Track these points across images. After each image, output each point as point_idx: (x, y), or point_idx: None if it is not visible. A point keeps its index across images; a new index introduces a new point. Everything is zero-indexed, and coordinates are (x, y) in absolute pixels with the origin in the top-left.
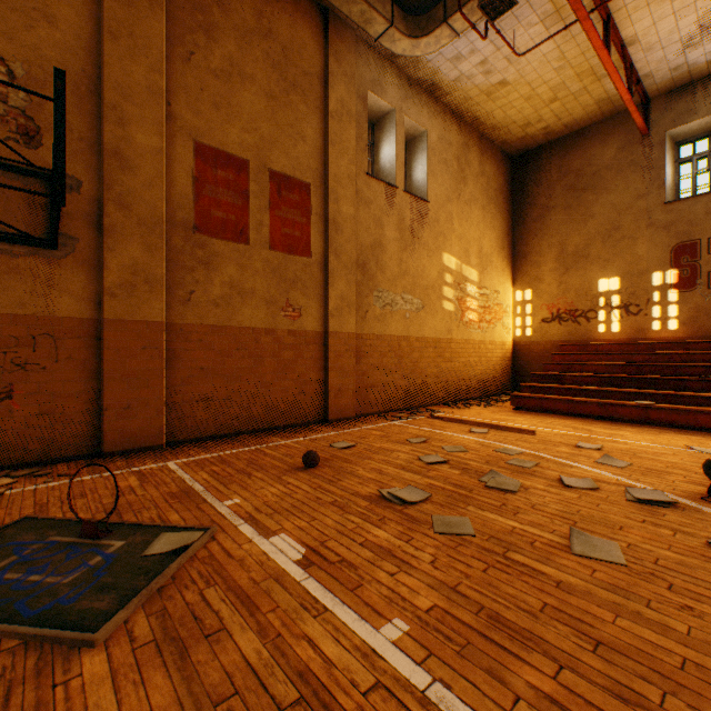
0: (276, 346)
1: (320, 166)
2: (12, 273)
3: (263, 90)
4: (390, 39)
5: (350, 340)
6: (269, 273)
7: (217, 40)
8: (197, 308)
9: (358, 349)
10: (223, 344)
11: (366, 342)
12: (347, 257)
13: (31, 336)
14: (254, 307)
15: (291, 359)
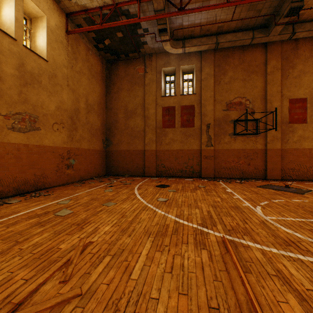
0: None
1: None
2: (249, 141)
3: (312, 73)
4: None
5: None
6: None
7: (295, 68)
8: (289, 144)
9: None
10: (297, 154)
11: None
12: None
13: (252, 153)
14: (308, 142)
15: None
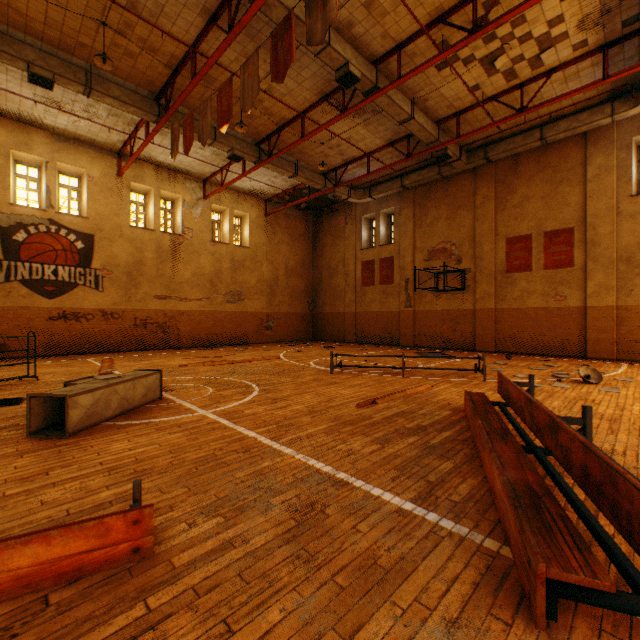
0: (547, 315)
1: (581, 213)
2: (455, 299)
3: (540, 197)
4: (620, 117)
5: (607, 310)
6: (543, 281)
7: (515, 192)
8: (507, 302)
9: (620, 316)
10: (518, 316)
11: (629, 311)
12: (604, 259)
13: (459, 315)
14: (534, 298)
15: (558, 322)
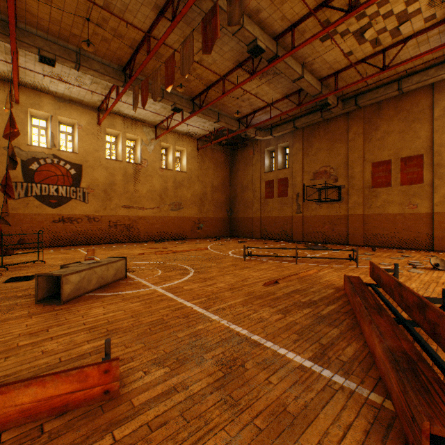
0: (403, 219)
1: (429, 143)
2: (333, 207)
3: (397, 132)
4: None
5: None
6: (399, 194)
7: (378, 129)
8: (372, 209)
9: None
10: (381, 219)
11: None
12: None
13: (336, 219)
14: (393, 206)
15: (411, 224)
